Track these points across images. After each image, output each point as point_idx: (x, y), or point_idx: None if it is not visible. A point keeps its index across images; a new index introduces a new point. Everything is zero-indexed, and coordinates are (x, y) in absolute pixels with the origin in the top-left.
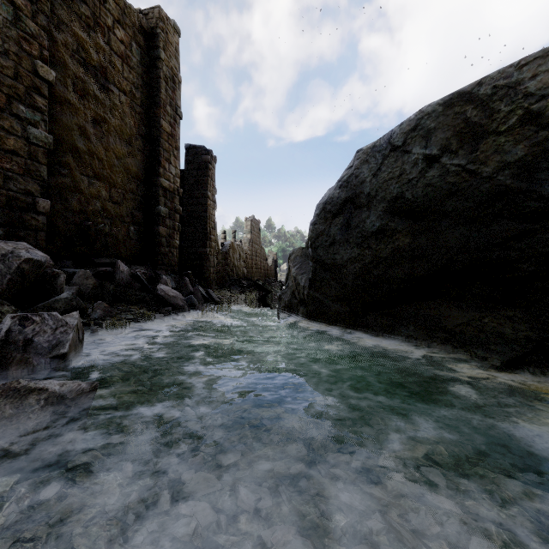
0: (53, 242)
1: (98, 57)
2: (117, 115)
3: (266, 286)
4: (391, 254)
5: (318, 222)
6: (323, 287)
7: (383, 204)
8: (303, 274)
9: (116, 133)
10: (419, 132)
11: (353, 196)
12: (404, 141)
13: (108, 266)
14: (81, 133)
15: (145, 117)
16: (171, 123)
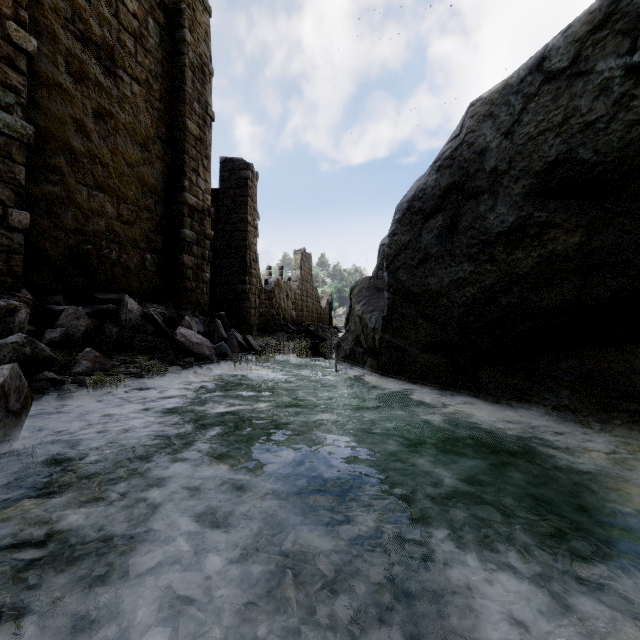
0: (38, 270)
1: (101, 32)
2: (129, 109)
3: (319, 333)
4: (538, 267)
5: (399, 231)
6: (405, 329)
7: (525, 181)
8: (372, 311)
9: (126, 132)
10: (613, 27)
11: (463, 178)
12: (575, 55)
13: (114, 303)
14: (77, 128)
15: (166, 116)
16: (199, 124)
